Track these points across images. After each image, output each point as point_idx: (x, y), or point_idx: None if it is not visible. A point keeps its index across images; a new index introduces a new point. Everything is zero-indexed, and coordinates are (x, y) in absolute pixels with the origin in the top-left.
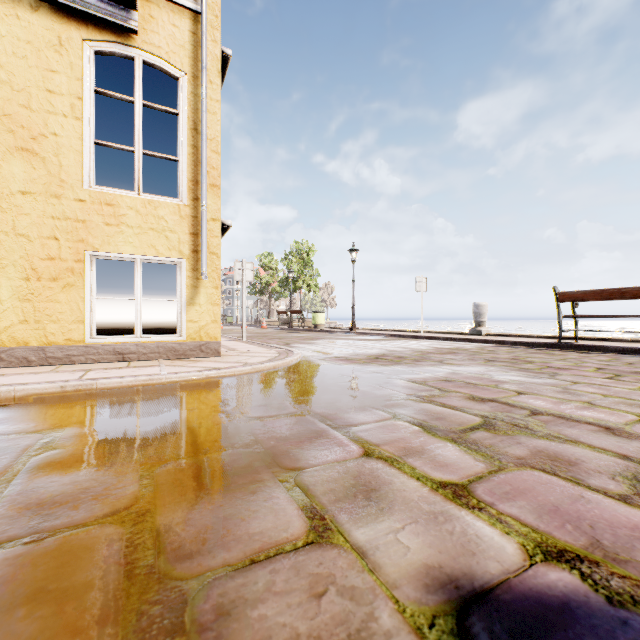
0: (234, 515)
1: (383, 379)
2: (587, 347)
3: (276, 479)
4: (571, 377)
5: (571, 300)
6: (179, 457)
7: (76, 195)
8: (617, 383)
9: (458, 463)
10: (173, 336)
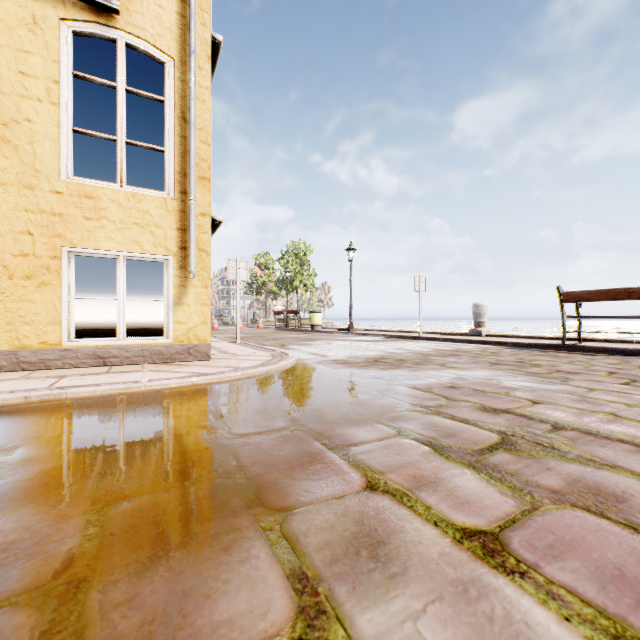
0: (197, 588)
1: (384, 385)
2: (592, 349)
3: (258, 525)
4: (585, 383)
5: (575, 300)
6: (142, 491)
7: (52, 186)
8: (636, 390)
9: (482, 499)
10: (159, 338)
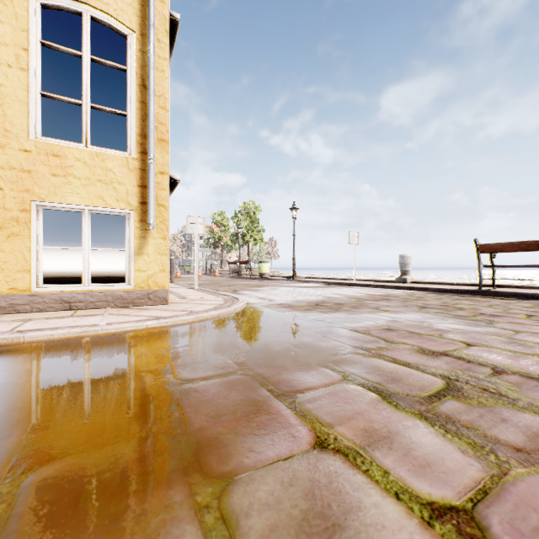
0: None
1: (326, 328)
2: (506, 294)
3: (192, 500)
4: (509, 325)
5: (491, 251)
6: (70, 451)
7: (21, 145)
8: None
9: (443, 460)
10: (121, 285)
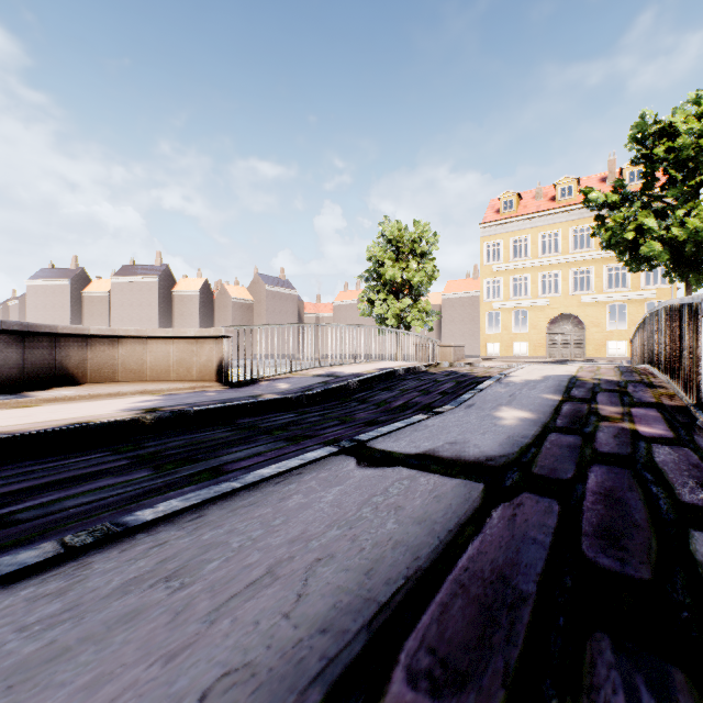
0: None
1: None
2: None
3: None
4: None
5: None
6: None
7: None
8: None
9: None
10: None
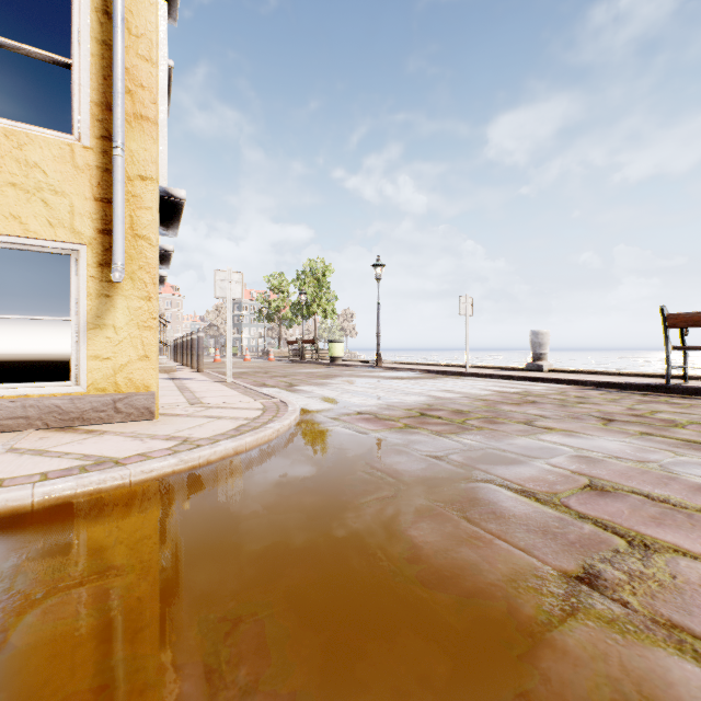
0: None
1: (460, 484)
2: None
3: None
4: None
5: (687, 325)
6: None
7: None
8: None
9: None
10: (62, 385)
